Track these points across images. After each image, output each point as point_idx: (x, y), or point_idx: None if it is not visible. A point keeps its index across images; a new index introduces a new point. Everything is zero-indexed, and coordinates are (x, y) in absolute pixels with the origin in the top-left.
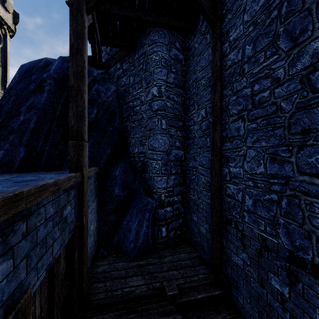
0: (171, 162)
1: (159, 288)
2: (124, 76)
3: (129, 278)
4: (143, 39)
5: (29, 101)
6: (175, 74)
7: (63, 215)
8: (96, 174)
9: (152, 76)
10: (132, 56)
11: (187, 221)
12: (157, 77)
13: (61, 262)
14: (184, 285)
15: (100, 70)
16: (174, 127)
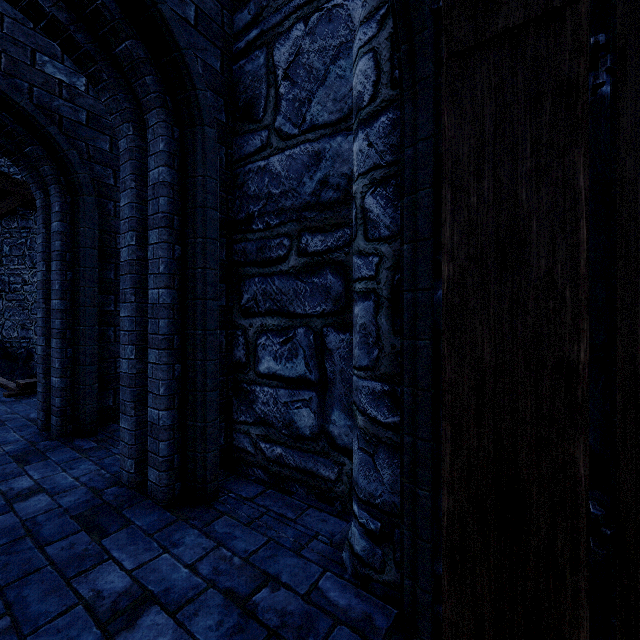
0: None
1: None
2: None
3: None
4: (27, 212)
5: None
6: None
7: None
8: None
9: None
10: (8, 221)
11: None
12: None
13: None
14: None
15: None
16: None
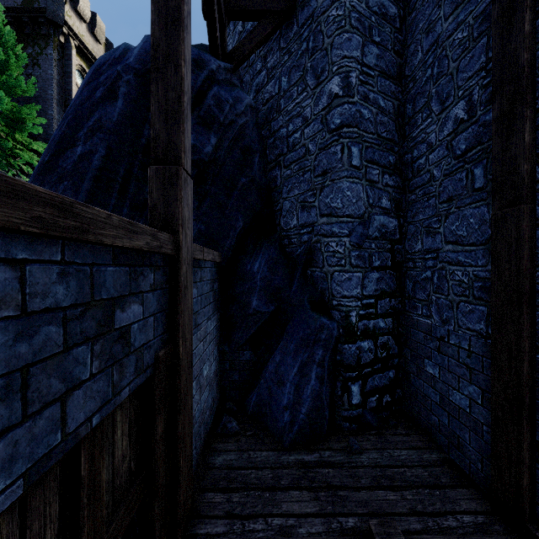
0: (371, 242)
1: (355, 532)
2: (269, 80)
3: (282, 493)
4: None
5: (92, 119)
6: (379, 48)
7: (112, 321)
8: (216, 267)
9: (329, 56)
10: (286, 33)
11: (406, 376)
12: (341, 54)
13: (116, 443)
14: (423, 538)
15: (223, 62)
16: (378, 166)
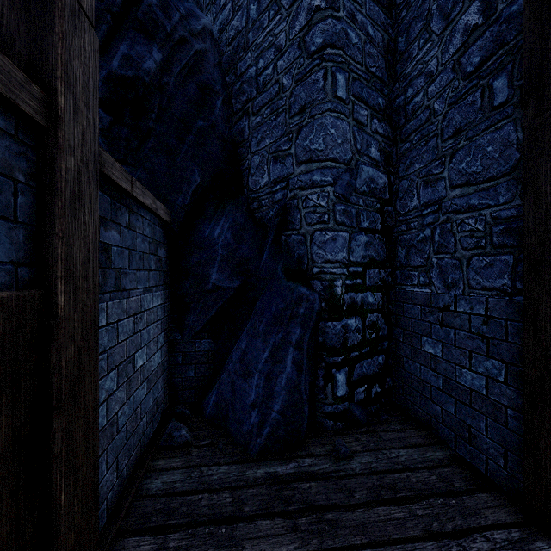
0: (358, 197)
1: None
2: (235, 13)
3: (246, 525)
4: None
5: None
6: None
7: None
8: (162, 227)
9: None
10: None
11: (398, 361)
12: None
13: None
14: None
15: None
16: (367, 106)
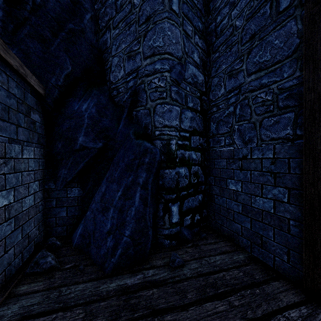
0: (186, 85)
1: None
2: None
3: None
4: None
5: None
6: None
7: None
8: (35, 97)
9: None
10: None
11: (211, 198)
12: None
13: None
14: None
15: None
16: (191, 24)
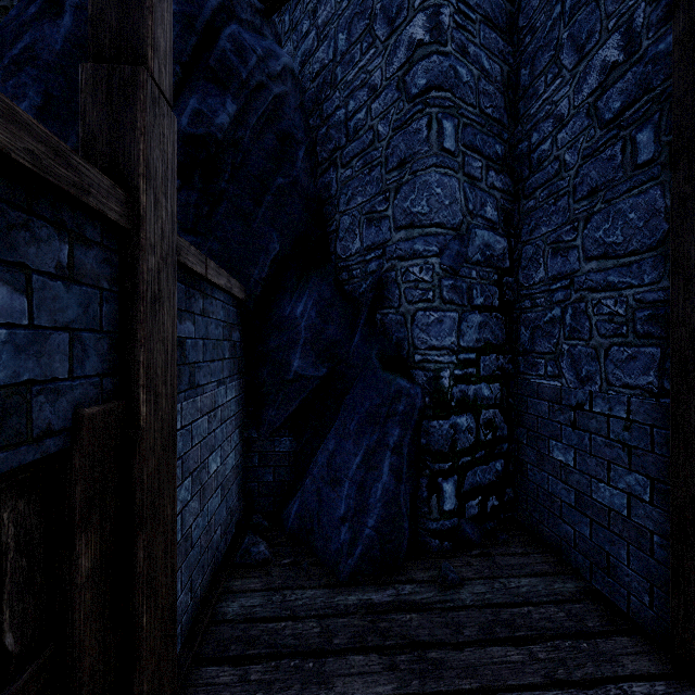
0: (470, 268)
1: None
2: (320, 43)
3: (336, 660)
4: None
5: (18, 45)
6: None
7: None
8: (236, 307)
9: None
10: None
11: (520, 468)
12: None
13: None
14: None
15: None
16: (481, 156)
